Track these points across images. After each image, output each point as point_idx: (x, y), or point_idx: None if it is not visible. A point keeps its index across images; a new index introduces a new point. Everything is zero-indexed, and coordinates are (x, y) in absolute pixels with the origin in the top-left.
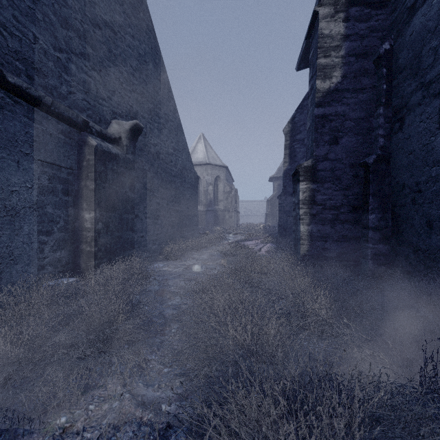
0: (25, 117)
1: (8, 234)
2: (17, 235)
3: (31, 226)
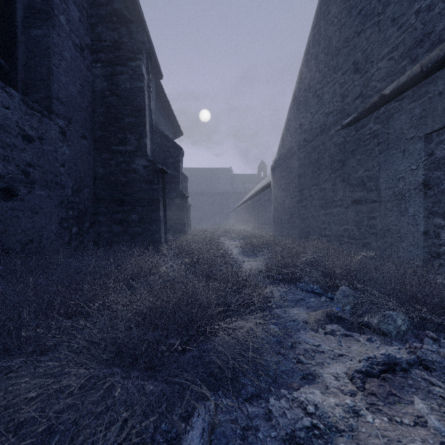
0: (411, 103)
1: (396, 215)
2: (403, 216)
3: (417, 207)
